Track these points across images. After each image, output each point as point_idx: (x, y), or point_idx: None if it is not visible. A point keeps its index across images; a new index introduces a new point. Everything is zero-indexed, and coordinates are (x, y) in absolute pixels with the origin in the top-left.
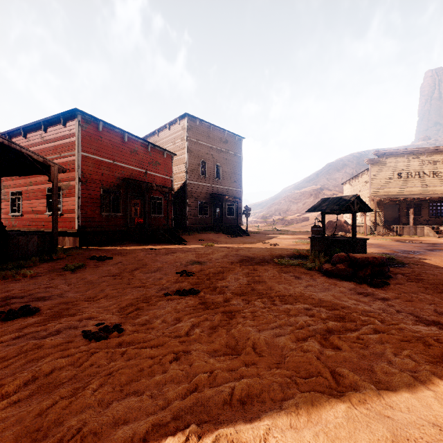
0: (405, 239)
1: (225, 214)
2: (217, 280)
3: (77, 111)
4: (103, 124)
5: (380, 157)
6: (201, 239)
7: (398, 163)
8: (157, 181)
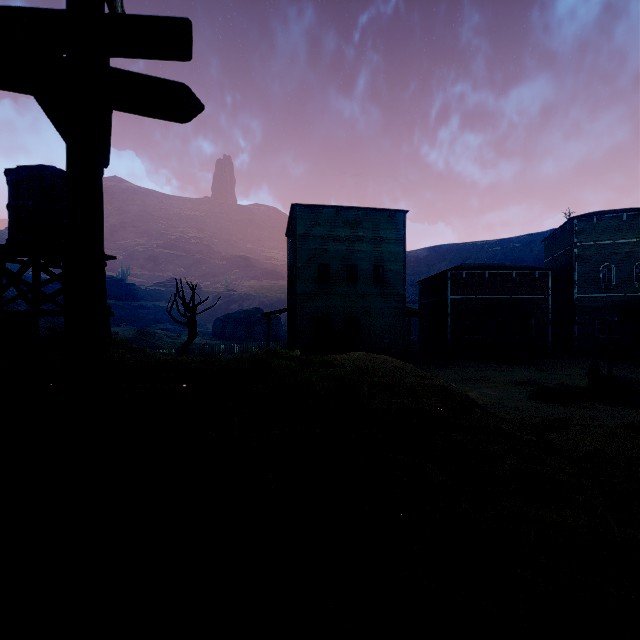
0: None
1: None
2: (469, 383)
3: (447, 271)
4: (466, 271)
5: None
6: (561, 365)
7: None
8: (525, 303)
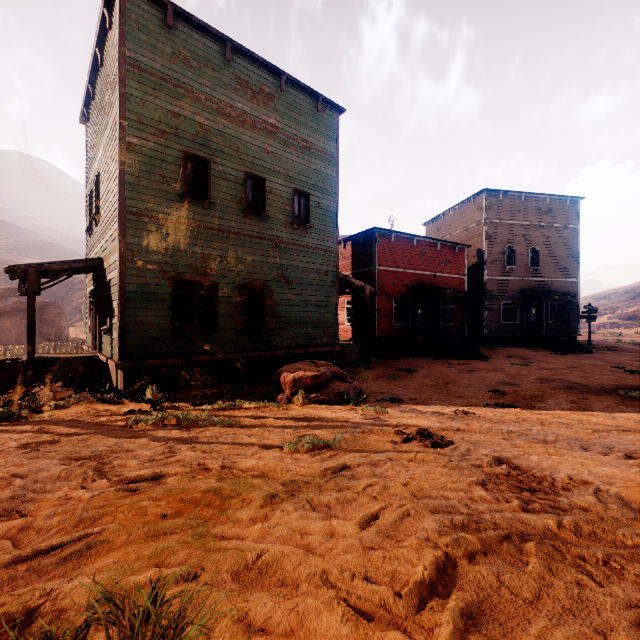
0: None
1: (546, 318)
2: (534, 402)
3: (374, 229)
4: (394, 234)
5: None
6: (508, 356)
7: None
8: (447, 283)
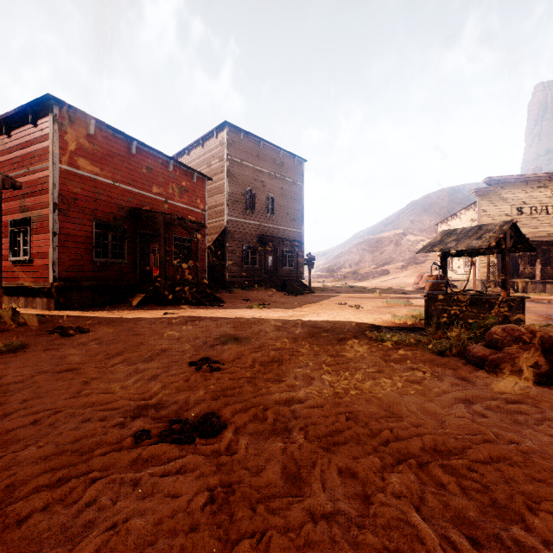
0: (536, 299)
1: (280, 264)
2: (269, 383)
3: (51, 100)
4: (97, 124)
5: (492, 186)
6: (246, 299)
7: (517, 194)
8: (183, 215)
